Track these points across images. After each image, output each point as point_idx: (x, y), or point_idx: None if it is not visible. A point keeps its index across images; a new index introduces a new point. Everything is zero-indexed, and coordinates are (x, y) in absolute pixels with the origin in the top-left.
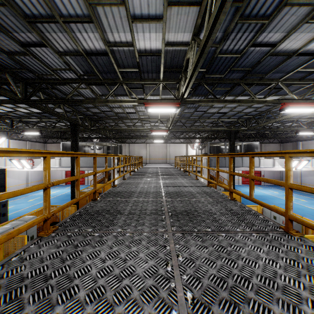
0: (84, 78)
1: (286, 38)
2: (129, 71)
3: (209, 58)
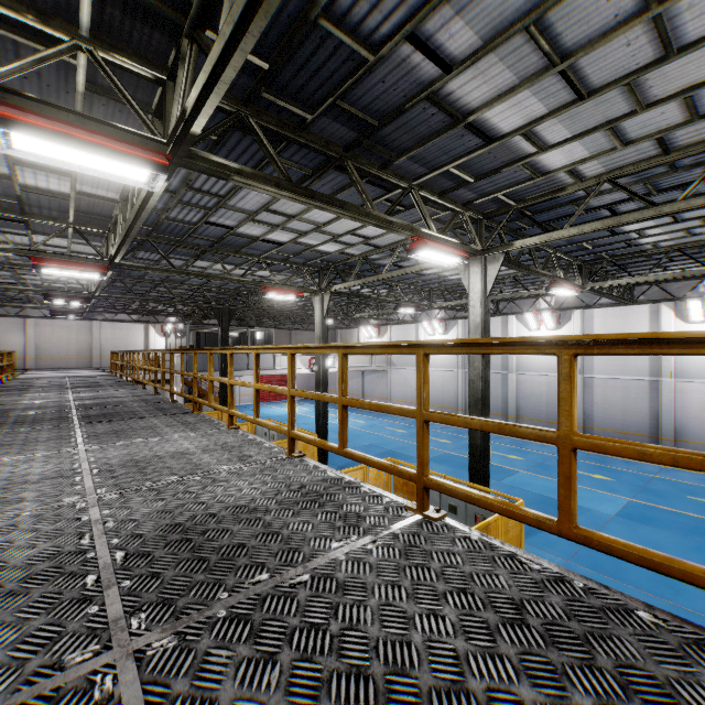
0: None
1: (239, 227)
2: None
3: (154, 219)
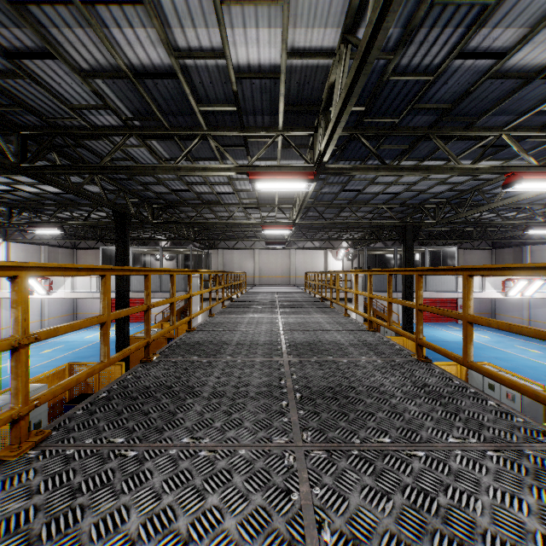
0: (134, 125)
1: (526, 40)
2: (219, 111)
3: (373, 84)
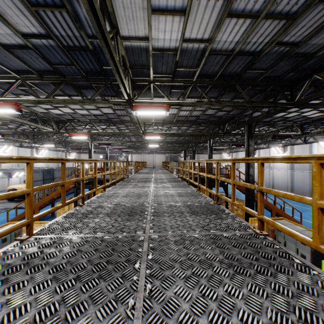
0: None
1: None
2: None
3: None
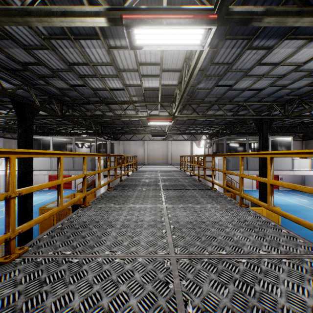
0: None
1: None
2: None
3: None
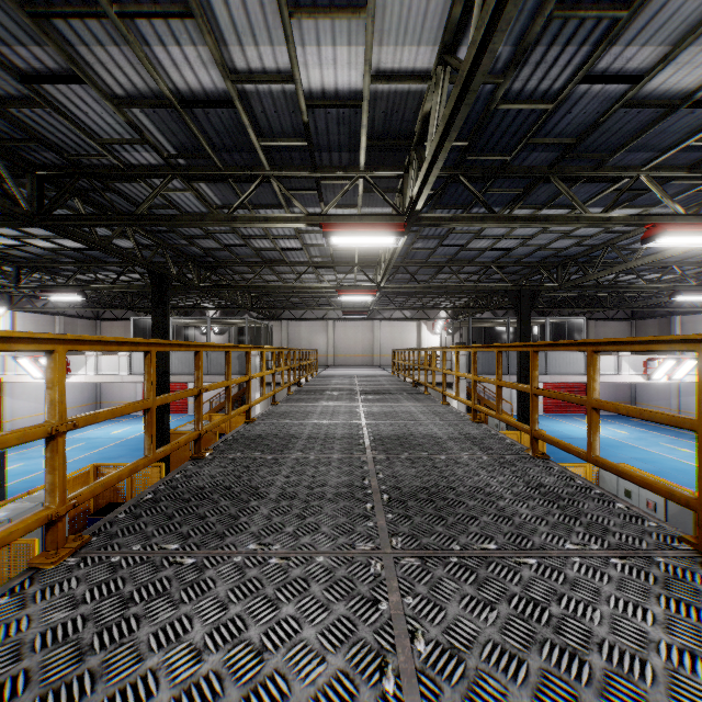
0: (178, 164)
1: (668, 60)
2: (285, 146)
3: (478, 114)
